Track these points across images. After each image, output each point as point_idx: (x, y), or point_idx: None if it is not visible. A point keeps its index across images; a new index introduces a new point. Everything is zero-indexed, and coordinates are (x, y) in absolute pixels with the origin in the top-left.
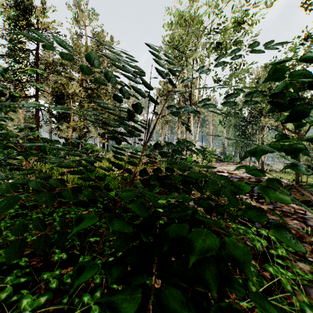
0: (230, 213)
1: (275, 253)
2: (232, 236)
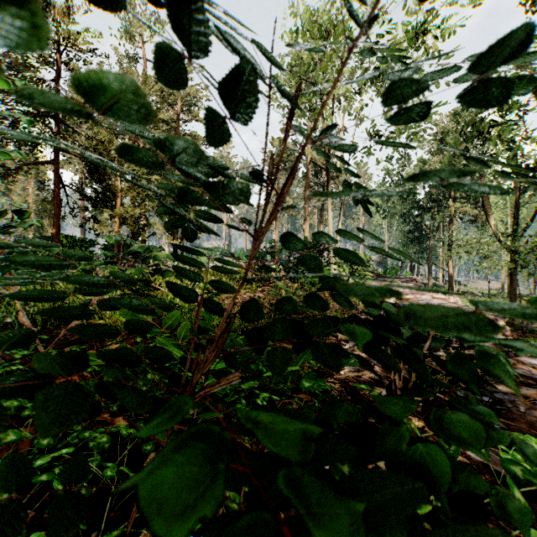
0: (521, 444)
1: None
2: (533, 519)
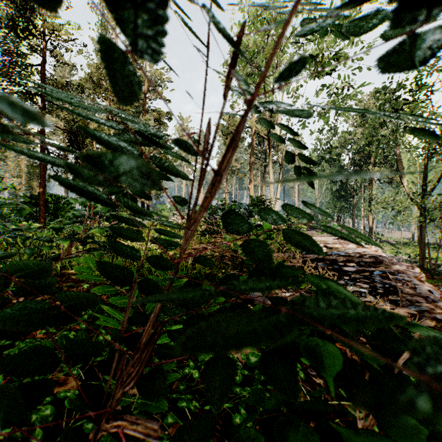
0: None
1: None
2: None
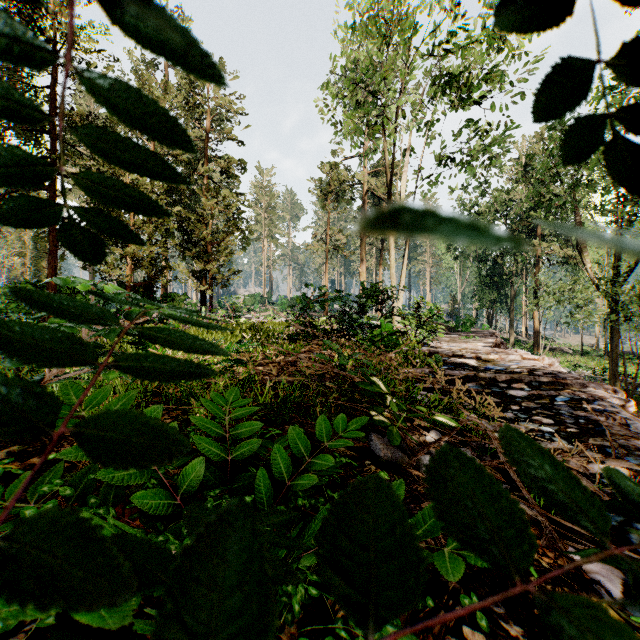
0: None
1: None
2: None
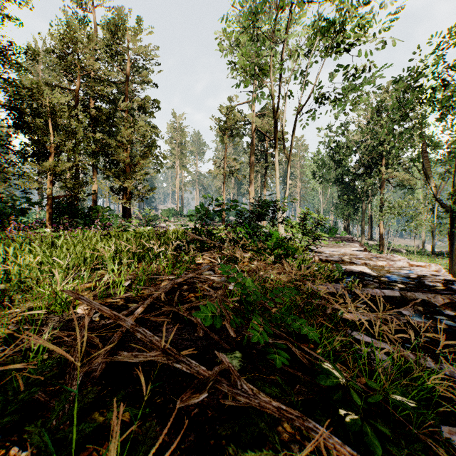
0: None
1: None
2: None
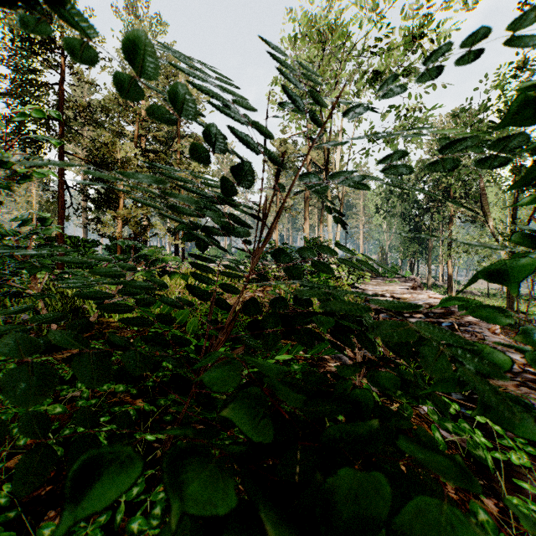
0: (435, 397)
1: (502, 457)
2: (440, 446)
